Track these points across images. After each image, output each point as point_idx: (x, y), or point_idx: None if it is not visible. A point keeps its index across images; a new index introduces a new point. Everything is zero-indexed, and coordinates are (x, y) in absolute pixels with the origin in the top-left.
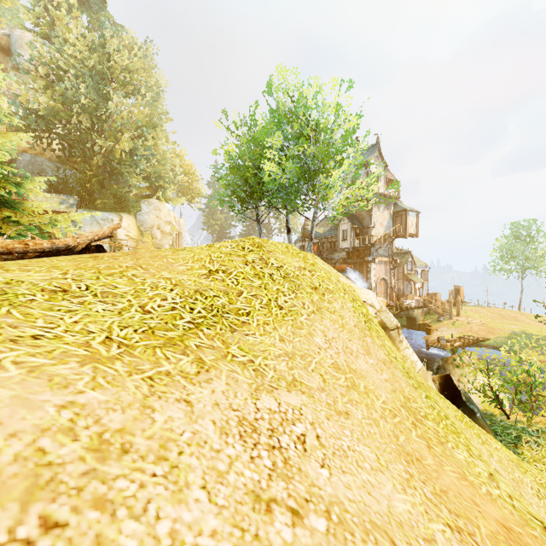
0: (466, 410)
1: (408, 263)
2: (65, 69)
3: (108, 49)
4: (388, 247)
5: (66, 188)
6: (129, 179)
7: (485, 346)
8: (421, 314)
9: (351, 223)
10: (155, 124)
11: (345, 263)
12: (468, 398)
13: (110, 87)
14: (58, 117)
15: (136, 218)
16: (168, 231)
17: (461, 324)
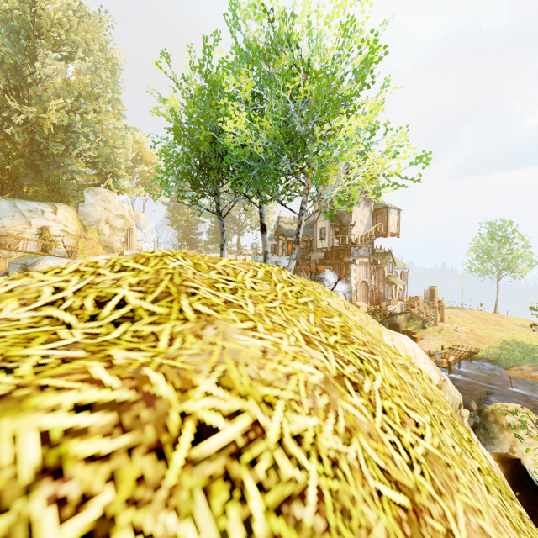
0: None
1: (388, 264)
2: None
3: None
4: (369, 247)
5: None
6: (71, 164)
7: (478, 359)
8: (404, 320)
9: (329, 220)
10: (99, 95)
11: (323, 264)
12: None
13: (38, 45)
14: None
15: (78, 210)
16: (120, 226)
17: (447, 332)
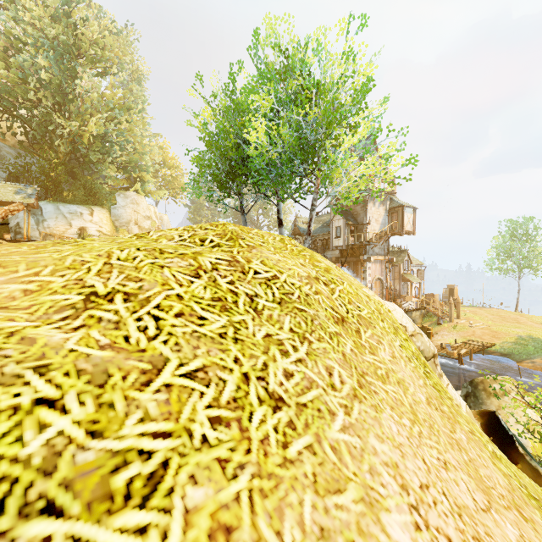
0: (527, 469)
1: (404, 262)
2: (24, 41)
3: (74, 20)
4: (384, 245)
5: (27, 177)
6: (103, 170)
7: (491, 353)
8: (419, 316)
9: (345, 219)
10: (130, 107)
11: (339, 262)
12: (524, 447)
13: (78, 64)
14: (14, 94)
15: (111, 212)
16: (147, 227)
17: (462, 328)
